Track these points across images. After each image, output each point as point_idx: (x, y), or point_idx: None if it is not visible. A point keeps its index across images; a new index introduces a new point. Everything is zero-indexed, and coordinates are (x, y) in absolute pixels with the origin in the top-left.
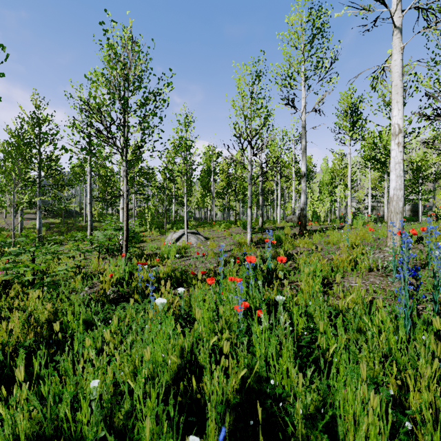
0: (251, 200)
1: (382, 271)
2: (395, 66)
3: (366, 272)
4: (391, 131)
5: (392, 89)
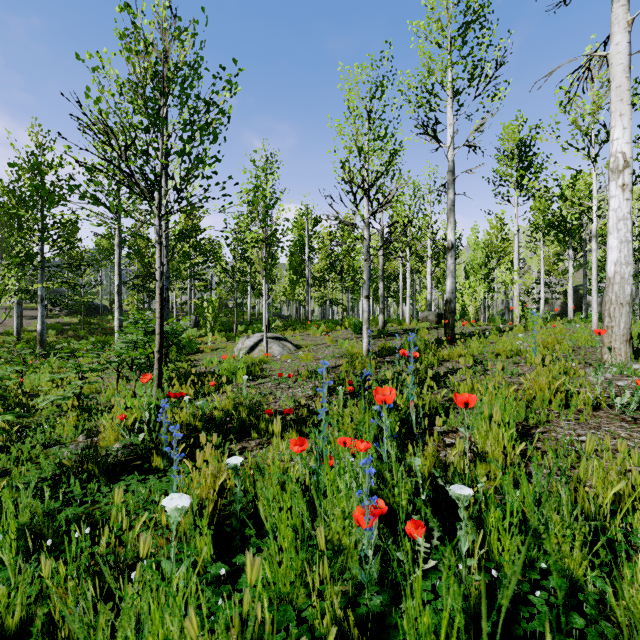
0: (368, 286)
1: (618, 410)
2: (618, 54)
3: (589, 411)
4: (610, 166)
5: (611, 94)
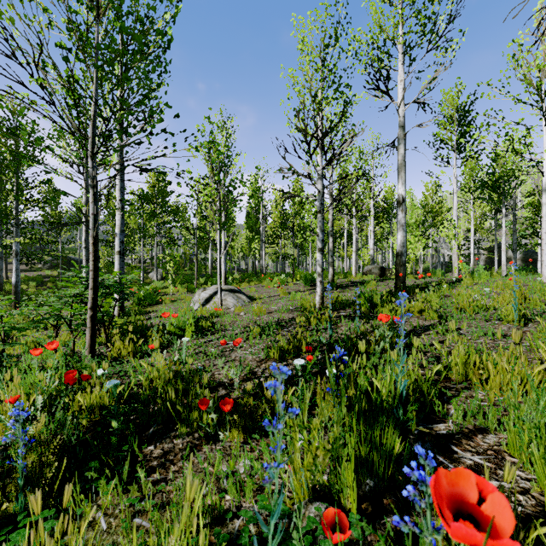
0: (322, 239)
1: None
2: None
3: None
4: None
5: None
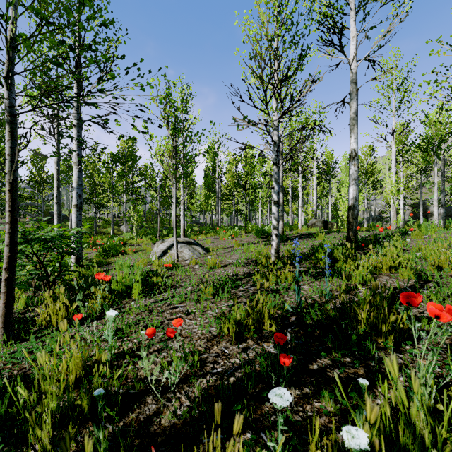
0: (277, 191)
1: None
2: None
3: None
4: None
5: None
